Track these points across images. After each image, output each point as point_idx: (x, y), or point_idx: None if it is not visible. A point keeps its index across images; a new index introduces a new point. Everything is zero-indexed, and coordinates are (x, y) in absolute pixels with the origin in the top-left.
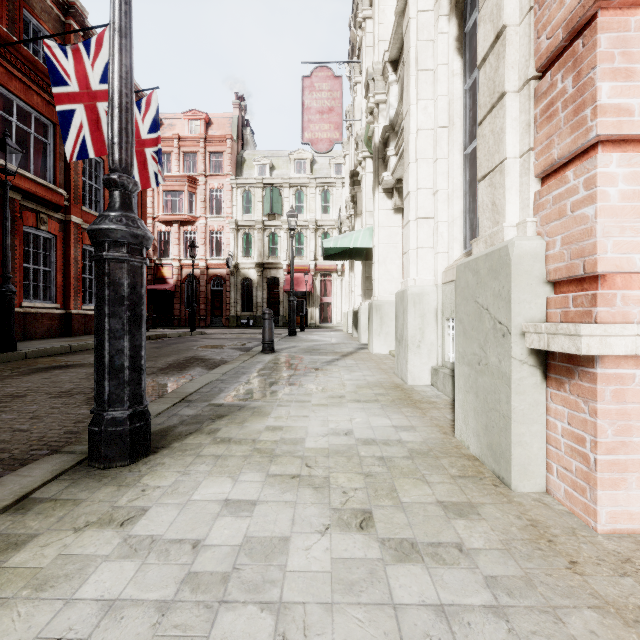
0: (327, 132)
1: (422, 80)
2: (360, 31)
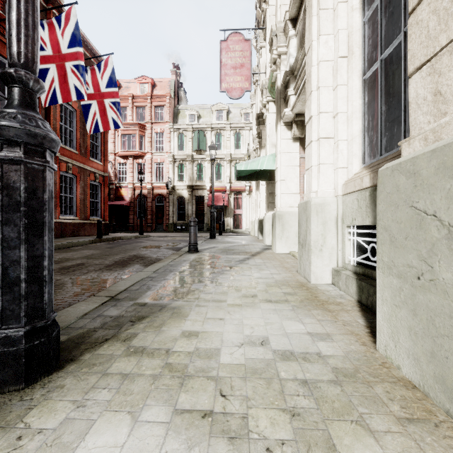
0: (239, 83)
1: (323, 18)
2: (264, 4)
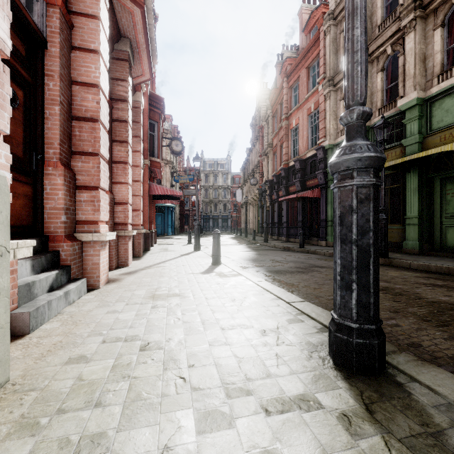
0: None
1: None
2: None
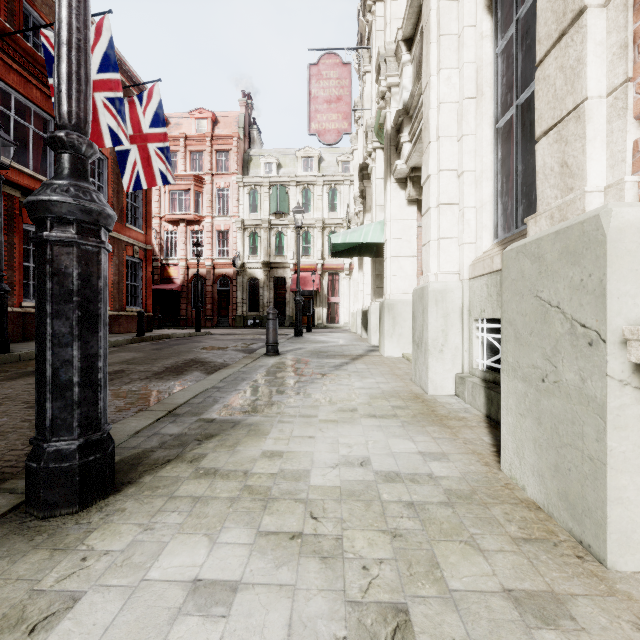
0: (335, 122)
1: (445, 46)
2: (370, 15)
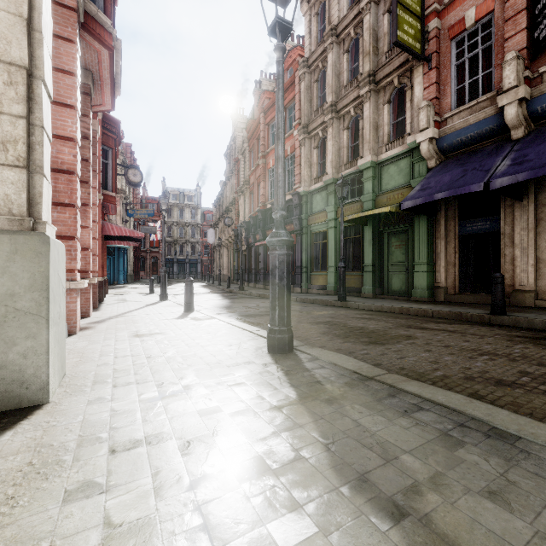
0: None
1: None
2: None
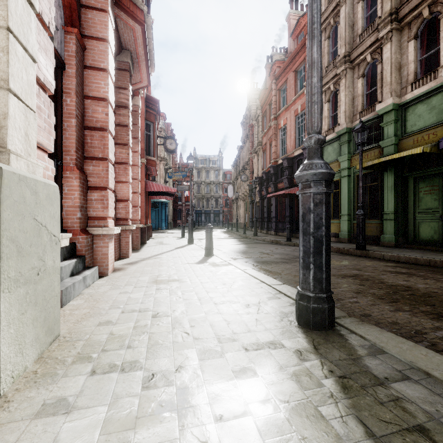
0: None
1: None
2: None
